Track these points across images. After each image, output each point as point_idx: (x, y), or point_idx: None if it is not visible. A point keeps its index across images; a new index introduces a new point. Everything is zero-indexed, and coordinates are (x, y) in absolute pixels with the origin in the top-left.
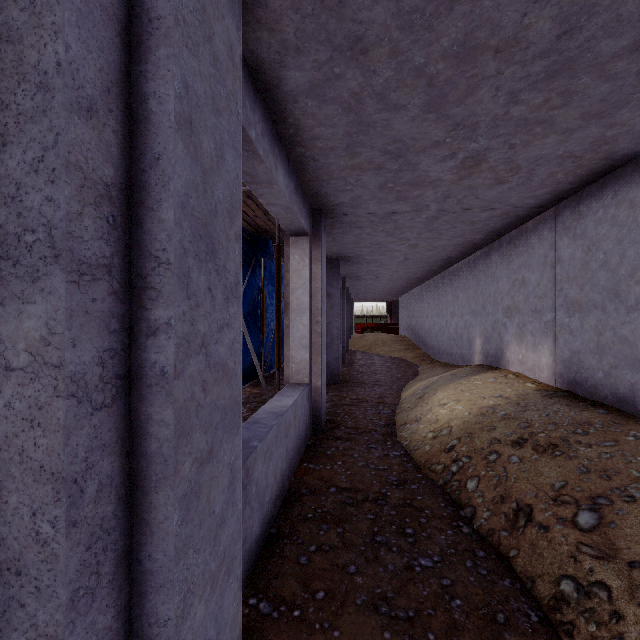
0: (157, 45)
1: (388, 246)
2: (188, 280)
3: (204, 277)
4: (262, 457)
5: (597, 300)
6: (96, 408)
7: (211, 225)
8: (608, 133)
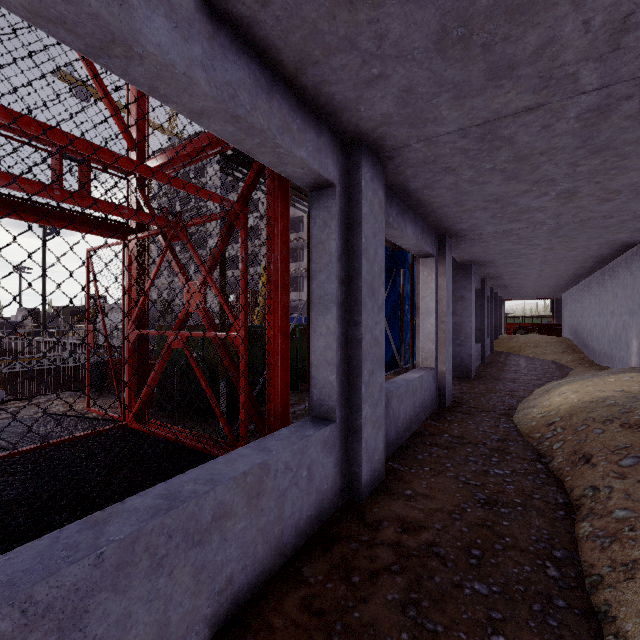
0: (357, 228)
1: (520, 251)
2: (366, 306)
3: (371, 304)
4: (396, 398)
5: None
6: (341, 347)
7: (373, 283)
8: None
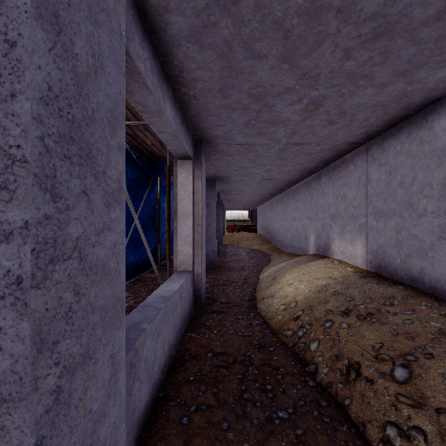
0: None
1: (250, 170)
2: (53, 181)
3: (77, 180)
4: (151, 336)
5: (396, 209)
6: None
7: (87, 130)
8: (409, 88)
